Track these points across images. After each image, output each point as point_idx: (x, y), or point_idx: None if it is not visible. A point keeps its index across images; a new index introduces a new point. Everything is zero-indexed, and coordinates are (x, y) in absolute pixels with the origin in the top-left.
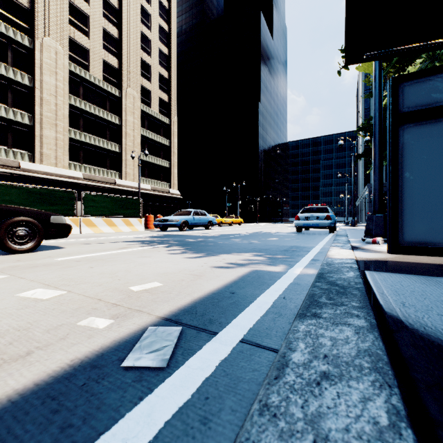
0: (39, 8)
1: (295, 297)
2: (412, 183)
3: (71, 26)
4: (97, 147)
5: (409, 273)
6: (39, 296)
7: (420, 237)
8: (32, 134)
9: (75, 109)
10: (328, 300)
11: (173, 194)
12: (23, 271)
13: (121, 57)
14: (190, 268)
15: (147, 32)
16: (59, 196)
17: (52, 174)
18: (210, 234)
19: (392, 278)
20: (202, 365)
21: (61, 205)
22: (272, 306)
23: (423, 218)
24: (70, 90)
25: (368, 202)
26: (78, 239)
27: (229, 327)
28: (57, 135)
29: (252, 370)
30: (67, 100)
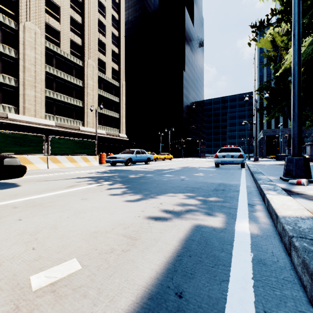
0: (22, 0)
1: None
2: None
3: (47, 14)
4: (66, 103)
5: None
6: None
7: None
8: (17, 93)
9: (50, 74)
10: None
11: (122, 137)
12: None
13: (84, 37)
14: (125, 222)
15: (103, 19)
16: (30, 140)
17: (32, 123)
18: (149, 170)
19: None
20: None
21: (32, 147)
22: None
23: None
24: (45, 61)
25: (263, 143)
26: (41, 174)
27: None
28: (36, 94)
29: None
30: (43, 68)
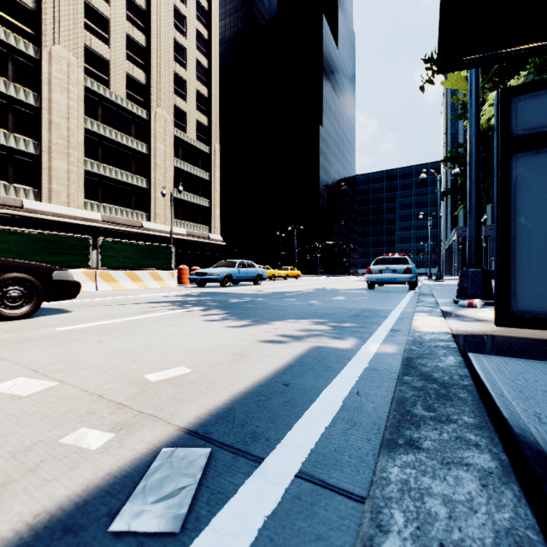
0: (47, 9)
1: (374, 392)
2: (529, 231)
3: (87, 32)
4: (119, 182)
5: (530, 358)
6: (18, 391)
7: (540, 305)
8: (38, 166)
9: (92, 134)
10: (426, 412)
11: (214, 240)
12: (8, 348)
13: (149, 70)
14: (230, 344)
15: (182, 39)
16: (69, 244)
17: (64, 216)
18: (260, 292)
19: (509, 367)
20: (236, 526)
21: (73, 256)
22: (341, 408)
23: (545, 279)
24: (85, 111)
25: (456, 250)
26: (92, 298)
27: (280, 447)
28: (70, 167)
29: (315, 538)
30: (82, 123)
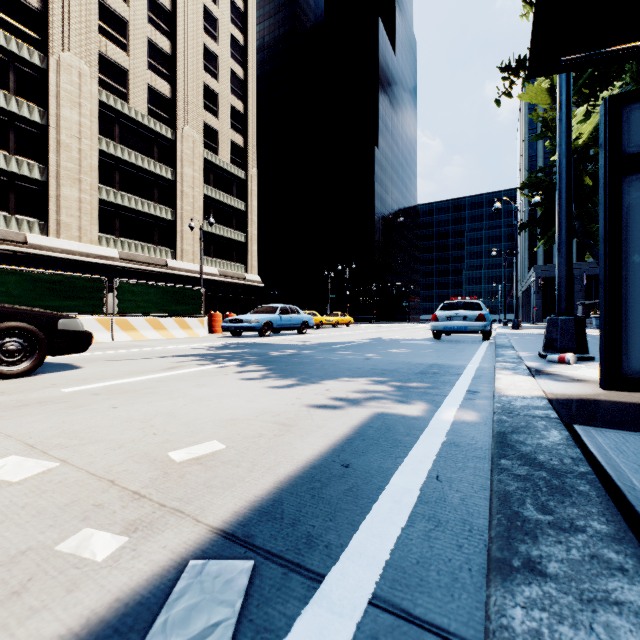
0: (54, 10)
1: (457, 476)
2: None
3: (102, 36)
4: (140, 213)
5: None
6: (7, 475)
7: None
8: (44, 194)
9: (108, 157)
10: (541, 514)
11: (251, 281)
12: (0, 415)
13: (175, 82)
14: (273, 410)
15: (213, 45)
16: (80, 286)
17: (75, 253)
18: (305, 343)
19: (631, 445)
20: None
21: (84, 300)
22: (419, 499)
23: None
24: (100, 129)
25: (535, 292)
26: (107, 351)
27: (345, 558)
28: (82, 195)
29: None
30: (96, 143)
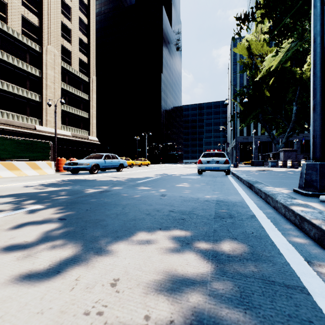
0: None
1: None
2: None
3: None
4: (16, 95)
5: None
6: None
7: None
8: None
9: None
10: None
11: (92, 140)
12: None
13: (41, 17)
14: None
15: (68, 0)
16: None
17: None
18: (118, 179)
19: None
20: None
21: None
22: None
23: None
24: None
25: (237, 149)
26: None
27: None
28: None
29: None
30: None
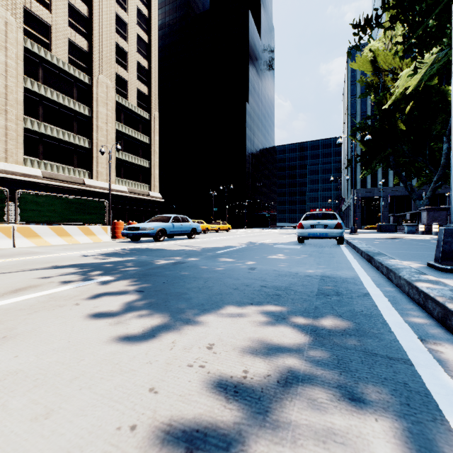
0: None
1: None
2: None
3: None
4: (61, 141)
5: None
6: None
7: None
8: None
9: (33, 94)
10: None
11: (153, 197)
12: None
13: (91, 39)
14: None
15: (124, 14)
16: None
17: (1, 171)
18: (192, 248)
19: None
20: None
21: None
22: None
23: None
24: (25, 71)
25: (356, 207)
26: None
27: None
28: (8, 123)
29: None
30: (21, 82)
